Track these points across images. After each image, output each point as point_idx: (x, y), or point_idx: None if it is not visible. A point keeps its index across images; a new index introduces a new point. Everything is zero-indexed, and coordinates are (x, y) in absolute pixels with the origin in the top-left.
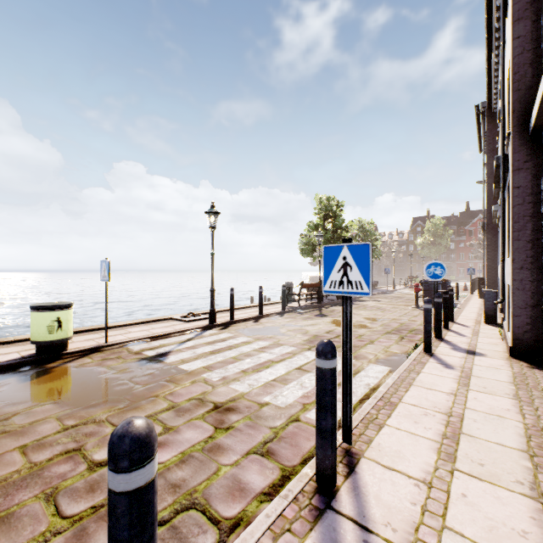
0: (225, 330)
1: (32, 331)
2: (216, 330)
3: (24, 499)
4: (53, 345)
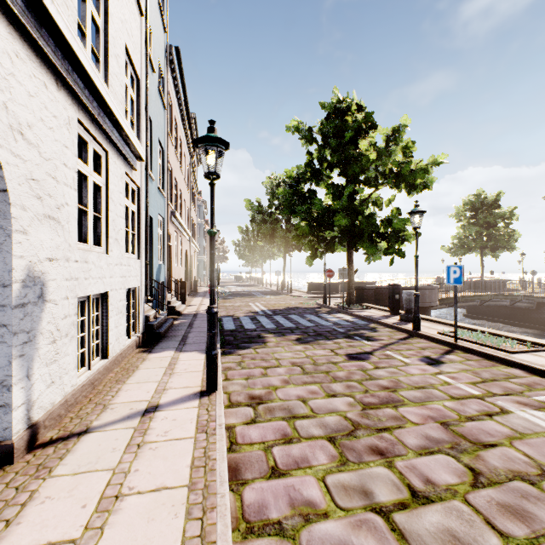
0: None
1: None
2: None
3: None
4: None
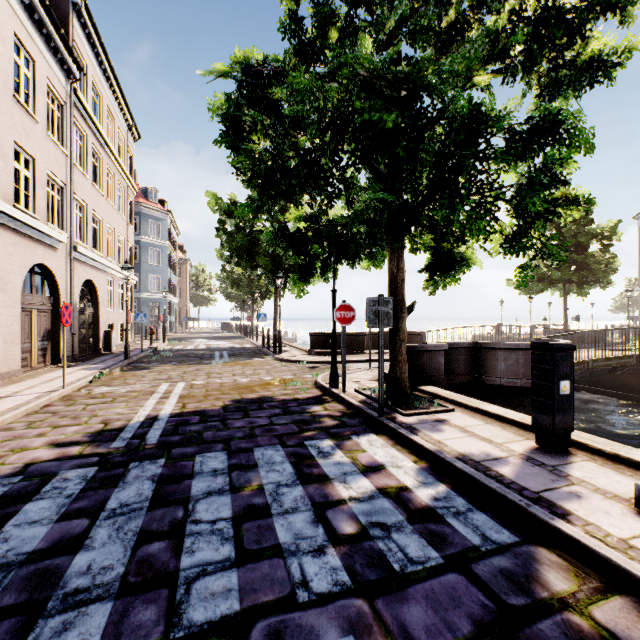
0: None
1: None
2: None
3: None
4: None
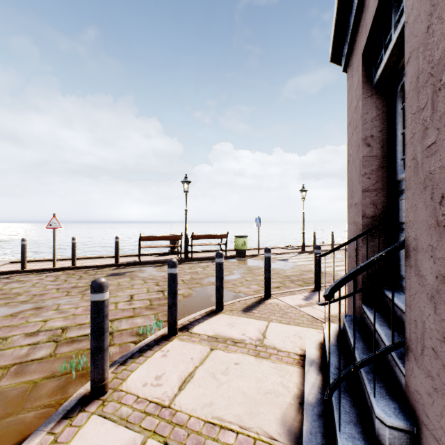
0: (311, 254)
1: (236, 245)
2: (306, 254)
3: (273, 277)
4: (242, 251)
